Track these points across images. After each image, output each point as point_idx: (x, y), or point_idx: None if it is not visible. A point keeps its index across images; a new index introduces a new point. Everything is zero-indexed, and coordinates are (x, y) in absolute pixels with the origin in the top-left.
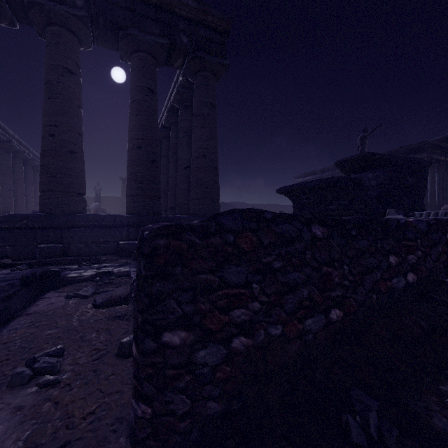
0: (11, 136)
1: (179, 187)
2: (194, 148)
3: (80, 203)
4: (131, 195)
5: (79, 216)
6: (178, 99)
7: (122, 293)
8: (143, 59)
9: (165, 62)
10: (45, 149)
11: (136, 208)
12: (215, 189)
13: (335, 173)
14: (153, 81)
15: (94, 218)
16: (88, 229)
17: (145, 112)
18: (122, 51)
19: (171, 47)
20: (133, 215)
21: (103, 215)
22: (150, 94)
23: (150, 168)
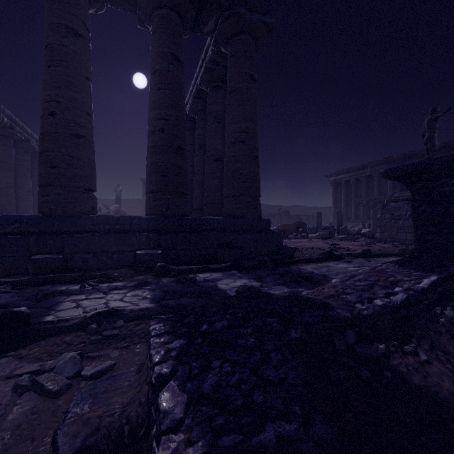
0: (30, 135)
1: (208, 184)
2: (229, 132)
3: (89, 201)
4: (152, 191)
5: (86, 218)
6: (207, 79)
7: (128, 405)
8: (166, 17)
9: (193, 27)
10: (44, 131)
11: (158, 208)
12: (255, 183)
13: (375, 170)
14: (179, 46)
15: (105, 220)
16: (97, 235)
17: (169, 85)
18: (141, 10)
19: (202, 2)
20: (154, 216)
21: (116, 217)
22: (176, 62)
23: (176, 156)
